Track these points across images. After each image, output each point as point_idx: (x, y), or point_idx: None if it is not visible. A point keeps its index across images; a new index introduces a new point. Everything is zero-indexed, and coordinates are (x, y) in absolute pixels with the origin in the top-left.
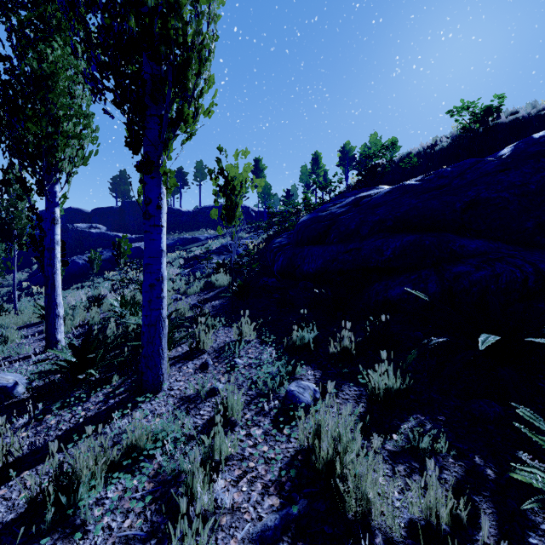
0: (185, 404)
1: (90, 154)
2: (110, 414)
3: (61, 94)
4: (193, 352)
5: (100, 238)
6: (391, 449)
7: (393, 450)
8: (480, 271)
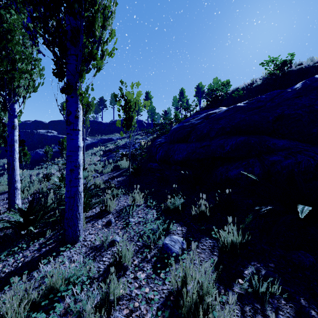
0: (93, 252)
1: (39, 85)
2: (41, 260)
3: (17, 44)
4: (103, 212)
5: (53, 139)
6: (238, 291)
7: (240, 292)
8: (288, 159)
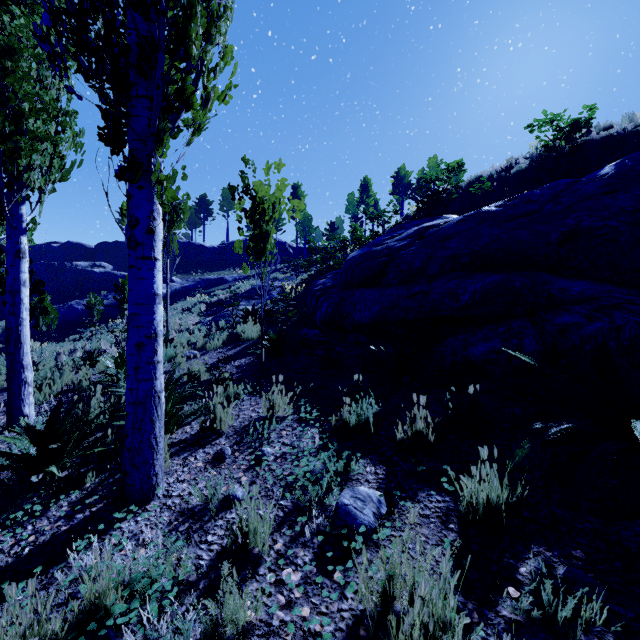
0: (186, 523)
1: (73, 166)
2: (72, 539)
3: (24, 78)
4: (206, 433)
5: (105, 279)
6: (509, 615)
7: (513, 619)
8: (594, 322)
